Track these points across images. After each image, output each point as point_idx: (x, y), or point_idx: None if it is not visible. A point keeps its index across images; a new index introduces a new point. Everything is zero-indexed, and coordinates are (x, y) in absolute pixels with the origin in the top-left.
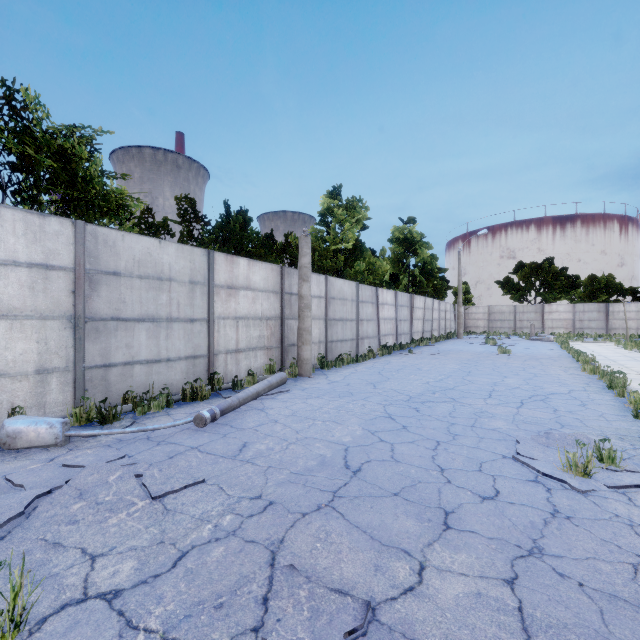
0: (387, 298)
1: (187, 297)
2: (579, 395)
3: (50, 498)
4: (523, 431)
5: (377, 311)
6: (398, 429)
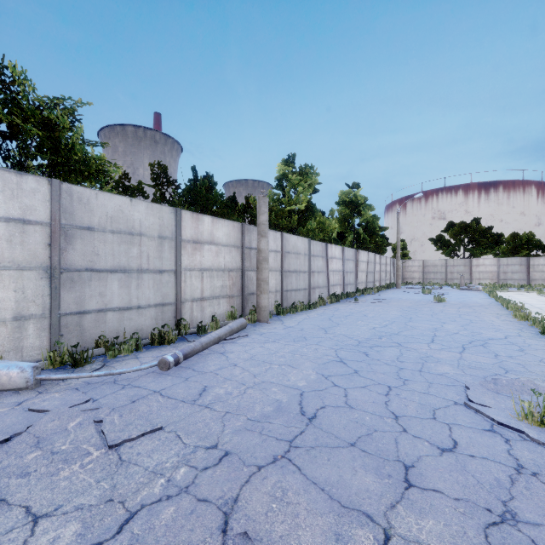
0: (335, 253)
1: (156, 250)
2: (515, 340)
3: (7, 446)
4: (470, 376)
5: (327, 264)
6: (350, 373)
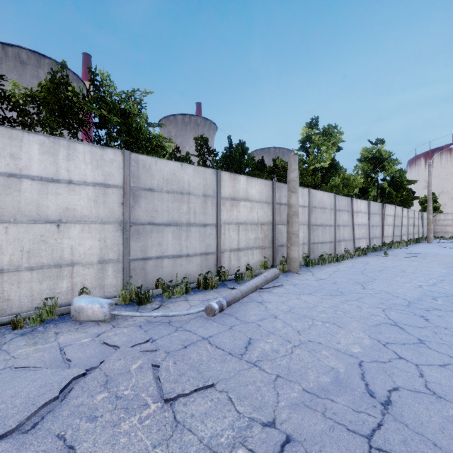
0: (360, 207)
1: (201, 207)
2: None
3: (83, 381)
4: None
5: (352, 218)
6: (414, 343)
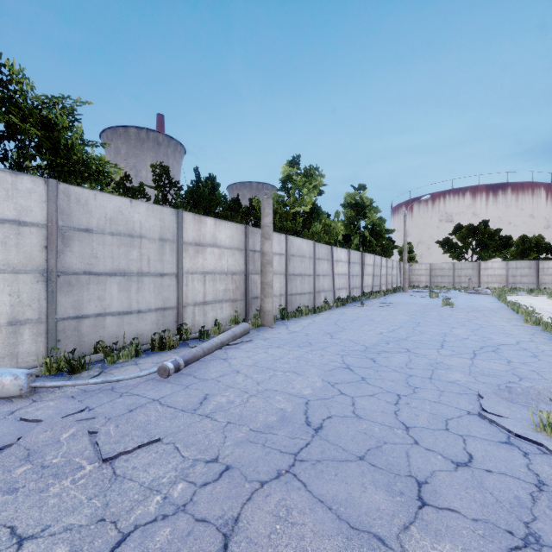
0: (341, 256)
1: (157, 253)
2: (528, 346)
3: None
4: (482, 384)
5: (332, 267)
6: (357, 381)
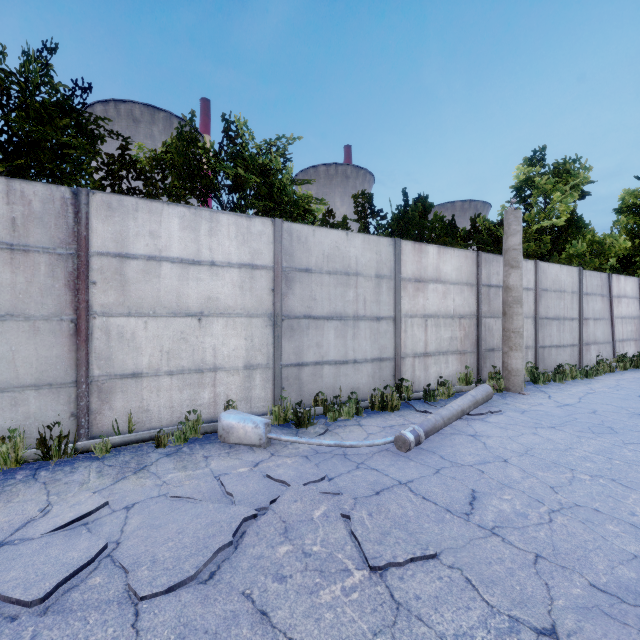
0: (625, 288)
1: (373, 293)
2: None
3: (256, 525)
4: None
5: (609, 306)
6: None
